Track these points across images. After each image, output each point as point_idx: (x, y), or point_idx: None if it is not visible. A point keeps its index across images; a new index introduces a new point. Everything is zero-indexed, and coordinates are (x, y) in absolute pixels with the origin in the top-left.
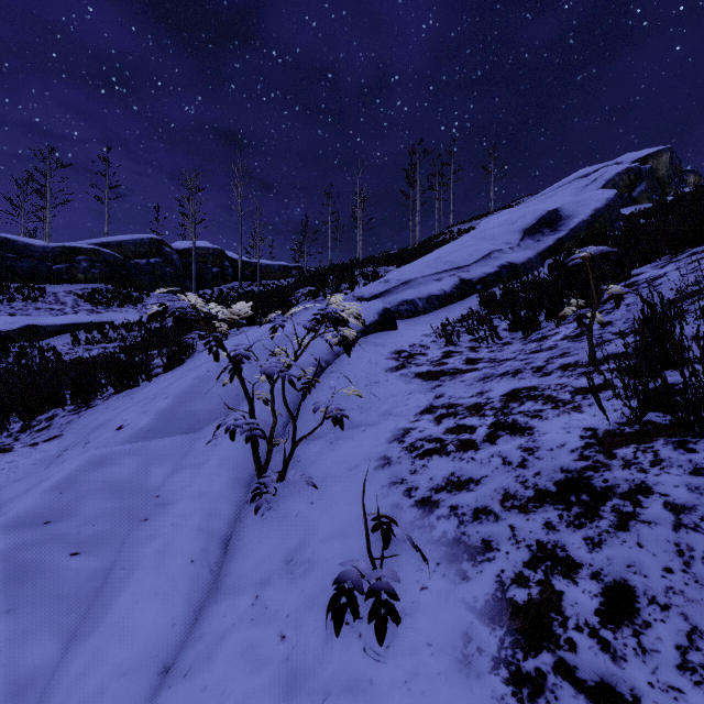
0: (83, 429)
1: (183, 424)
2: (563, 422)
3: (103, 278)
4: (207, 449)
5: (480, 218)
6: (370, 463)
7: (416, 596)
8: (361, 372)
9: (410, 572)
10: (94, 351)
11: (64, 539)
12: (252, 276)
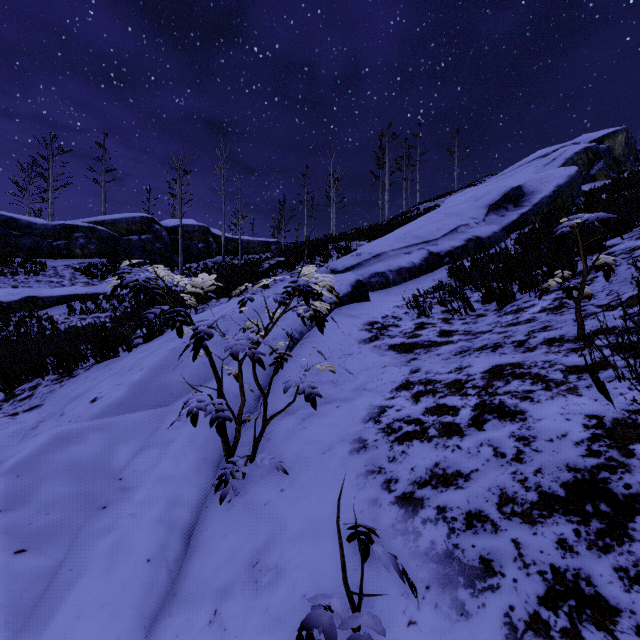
0: (61, 400)
1: (156, 396)
2: (560, 407)
3: (99, 253)
4: (176, 425)
5: (444, 196)
6: (344, 446)
7: (402, 634)
8: (334, 343)
9: (394, 596)
10: (87, 320)
11: (11, 532)
12: (234, 251)
